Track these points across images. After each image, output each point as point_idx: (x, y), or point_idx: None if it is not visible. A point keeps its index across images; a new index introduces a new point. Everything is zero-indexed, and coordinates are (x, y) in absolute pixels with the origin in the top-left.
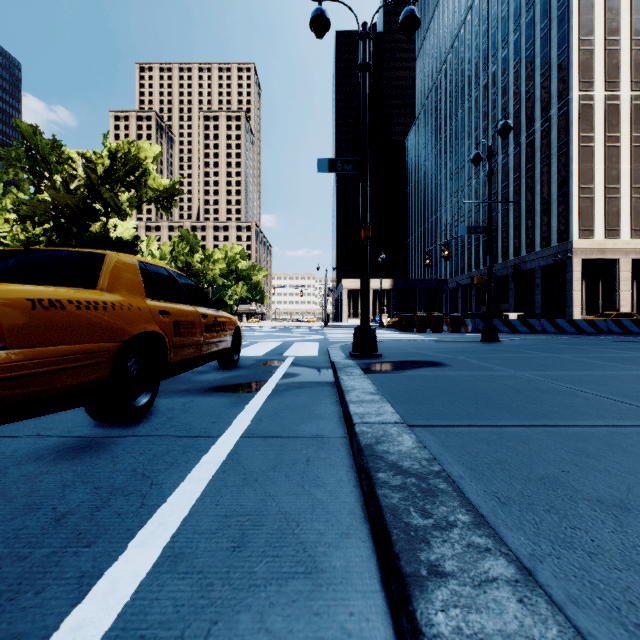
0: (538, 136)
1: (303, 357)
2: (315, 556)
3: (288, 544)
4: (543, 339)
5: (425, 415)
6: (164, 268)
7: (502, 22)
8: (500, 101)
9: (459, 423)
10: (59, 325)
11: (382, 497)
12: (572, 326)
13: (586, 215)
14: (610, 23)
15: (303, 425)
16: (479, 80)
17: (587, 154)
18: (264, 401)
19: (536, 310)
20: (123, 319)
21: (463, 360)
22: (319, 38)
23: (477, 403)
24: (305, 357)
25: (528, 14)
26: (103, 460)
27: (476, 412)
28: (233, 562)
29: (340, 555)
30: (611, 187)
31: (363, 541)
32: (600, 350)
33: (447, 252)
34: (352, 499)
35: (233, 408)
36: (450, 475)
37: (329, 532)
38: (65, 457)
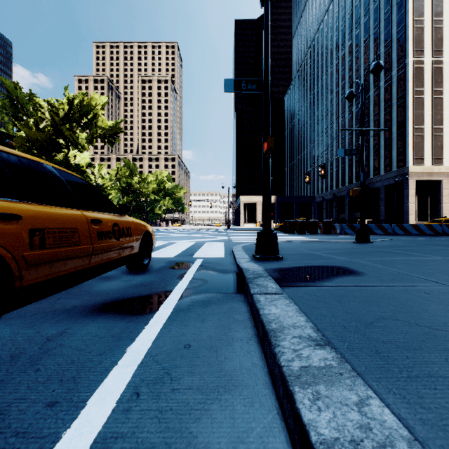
0: (382, 91)
1: (211, 258)
2: None
3: None
4: (407, 240)
5: None
6: (40, 163)
7: (355, 9)
8: (354, 66)
9: None
10: None
11: None
12: (415, 229)
13: (418, 148)
14: (436, 8)
15: (206, 417)
16: (338, 52)
17: (419, 103)
18: (157, 334)
19: (381, 217)
20: None
21: (369, 265)
22: None
23: None
24: (213, 258)
25: (375, 3)
26: None
27: None
28: None
29: None
30: (437, 127)
31: None
32: None
33: (324, 172)
34: None
35: (107, 353)
36: None
37: None
38: None
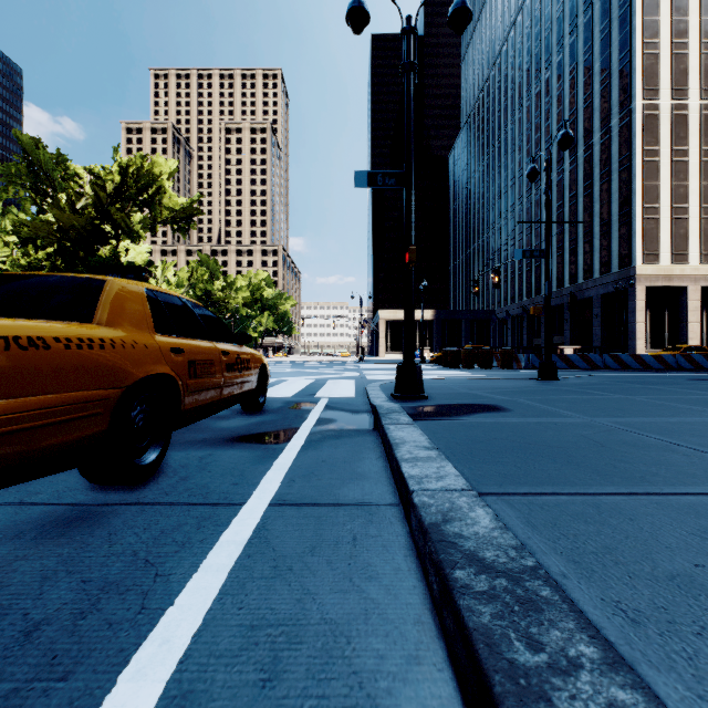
0: (597, 150)
1: (338, 398)
2: (376, 697)
3: (337, 675)
4: (608, 377)
5: (496, 478)
6: (177, 297)
7: (557, 23)
8: (554, 111)
9: (541, 490)
10: (41, 369)
11: (467, 612)
12: (637, 361)
13: (651, 238)
14: (677, 24)
15: (345, 488)
16: (531, 88)
17: (652, 170)
18: (296, 455)
19: (595, 343)
20: (125, 359)
21: (524, 403)
22: (357, 34)
23: (556, 461)
24: (341, 398)
25: (586, 14)
26: (97, 539)
27: (558, 474)
28: (263, 707)
29: (410, 695)
30: (678, 206)
31: (439, 670)
32: (678, 390)
33: (498, 279)
34: (416, 599)
35: (259, 464)
36: (549, 572)
37: (391, 654)
38: (50, 534)
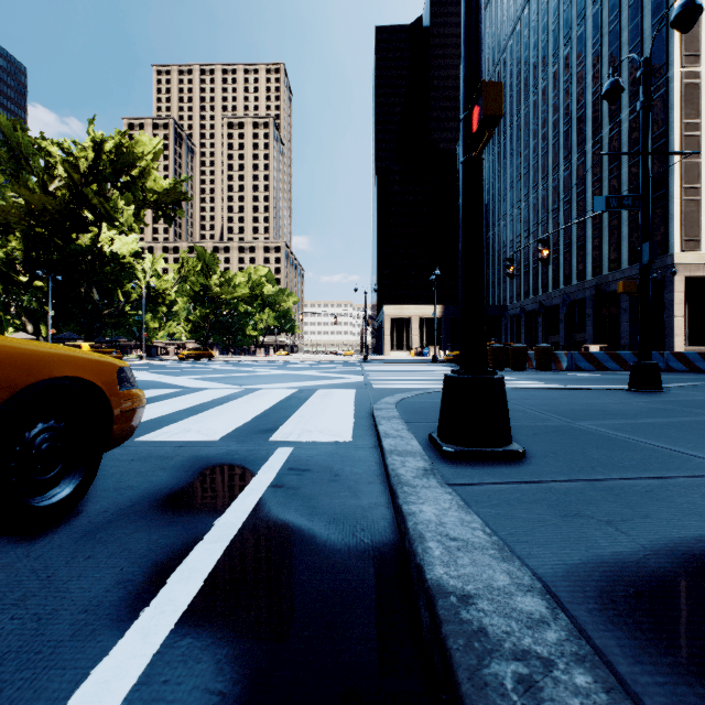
0: (625, 127)
1: (315, 446)
2: None
3: None
4: None
5: None
6: None
7: None
8: (575, 90)
9: None
10: None
11: None
12: None
13: (690, 222)
14: None
15: None
16: (547, 67)
17: (692, 145)
18: None
19: (623, 341)
20: None
21: None
22: None
23: None
24: (320, 446)
25: None
26: None
27: None
28: None
29: None
30: None
31: None
32: None
33: (548, 252)
34: None
35: None
36: None
37: None
38: None
